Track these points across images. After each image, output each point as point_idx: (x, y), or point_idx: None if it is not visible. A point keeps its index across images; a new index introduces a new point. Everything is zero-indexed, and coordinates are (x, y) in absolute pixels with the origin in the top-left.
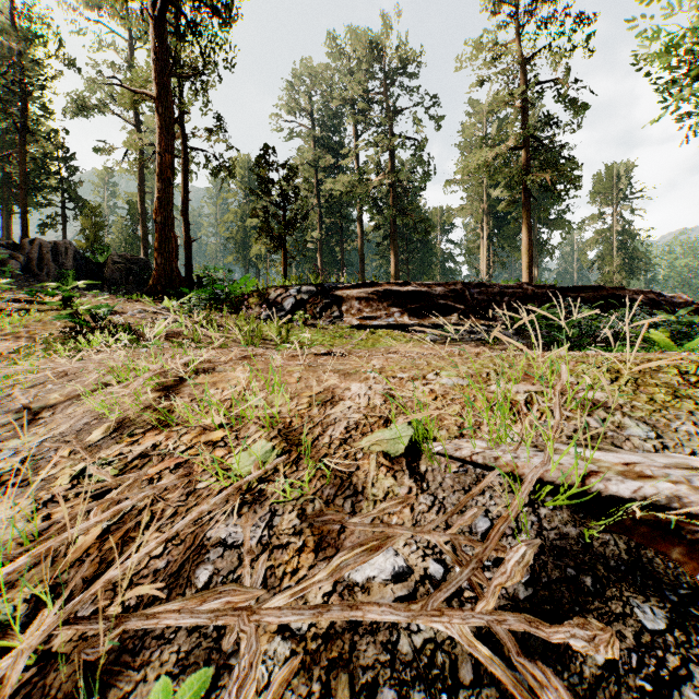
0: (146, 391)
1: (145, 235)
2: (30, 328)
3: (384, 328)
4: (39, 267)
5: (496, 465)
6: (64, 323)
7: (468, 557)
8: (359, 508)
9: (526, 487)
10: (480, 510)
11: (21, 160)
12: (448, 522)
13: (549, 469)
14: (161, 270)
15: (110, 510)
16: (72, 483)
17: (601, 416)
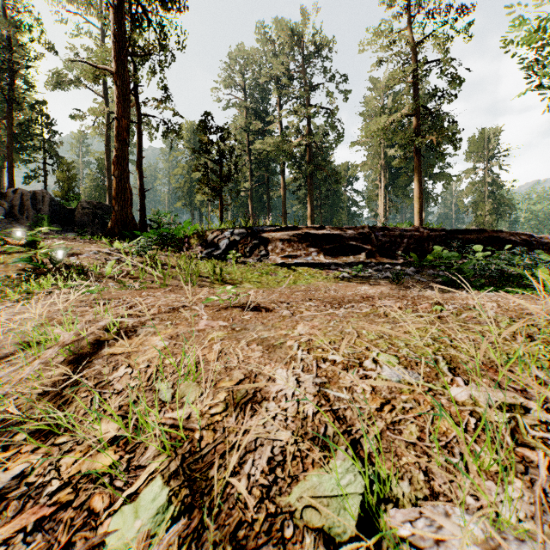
0: (58, 362)
1: (110, 185)
2: None
3: (304, 265)
4: (21, 211)
5: None
6: (25, 265)
7: None
8: None
9: None
10: None
11: (8, 124)
12: None
13: None
14: (117, 215)
15: None
16: None
17: None
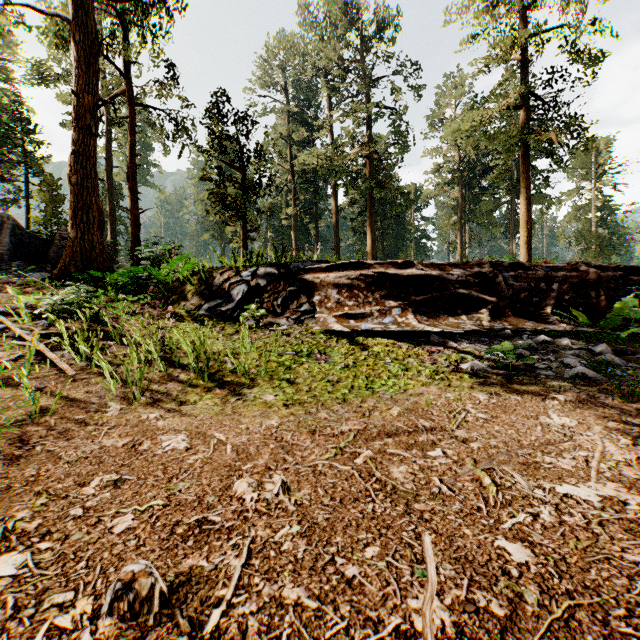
0: None
1: (112, 211)
2: None
3: (378, 333)
4: None
5: None
6: None
7: None
8: None
9: None
10: None
11: None
12: None
13: None
14: (75, 246)
15: None
16: None
17: None
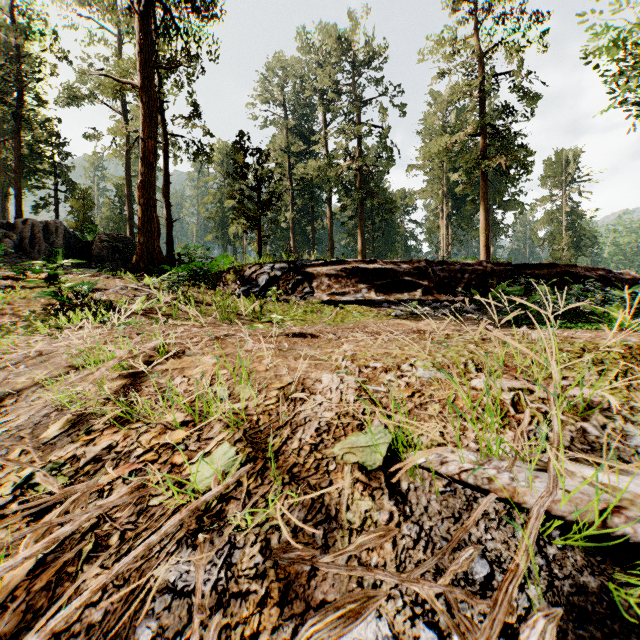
0: (113, 377)
1: (131, 215)
2: (14, 305)
3: (353, 303)
4: (32, 245)
5: (490, 488)
6: (48, 300)
7: (467, 620)
8: (333, 539)
9: (533, 526)
10: (476, 550)
11: (15, 145)
12: (438, 564)
13: (557, 499)
14: (143, 248)
15: (45, 539)
16: (15, 493)
17: (599, 422)
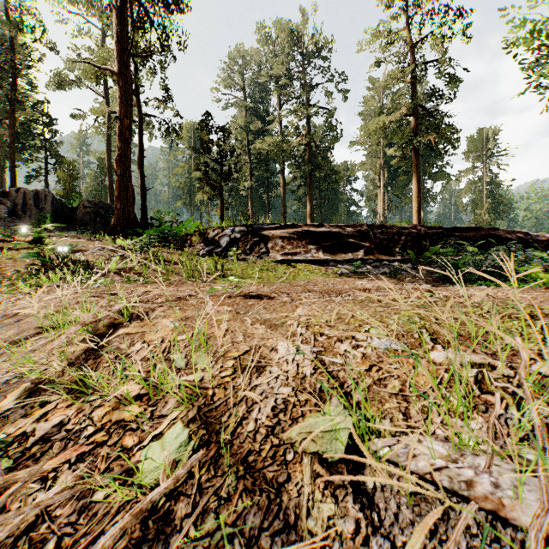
0: (78, 341)
1: (111, 185)
2: (2, 265)
3: (303, 262)
4: (24, 210)
5: (470, 496)
6: (33, 261)
7: None
8: None
9: None
10: None
11: (10, 124)
12: None
13: None
14: (120, 213)
15: None
16: None
17: None
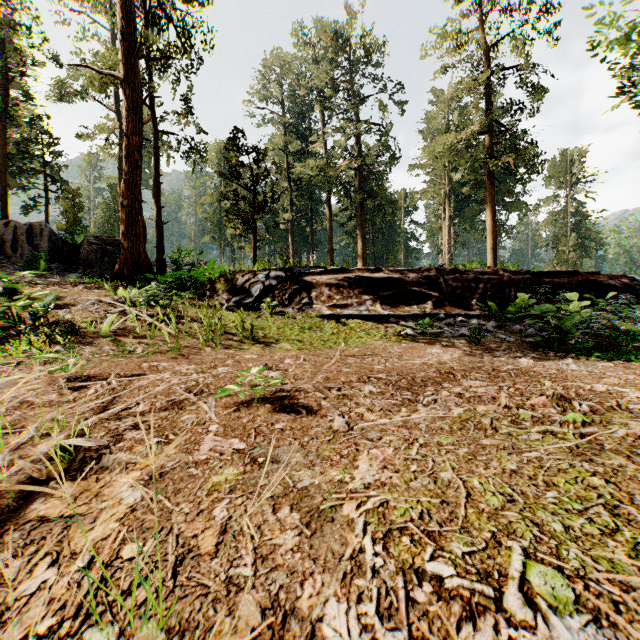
0: None
1: None
2: None
3: (356, 317)
4: (14, 248)
5: None
6: None
7: None
8: None
9: None
10: None
11: (0, 143)
12: None
13: None
14: (127, 254)
15: None
16: None
17: None
